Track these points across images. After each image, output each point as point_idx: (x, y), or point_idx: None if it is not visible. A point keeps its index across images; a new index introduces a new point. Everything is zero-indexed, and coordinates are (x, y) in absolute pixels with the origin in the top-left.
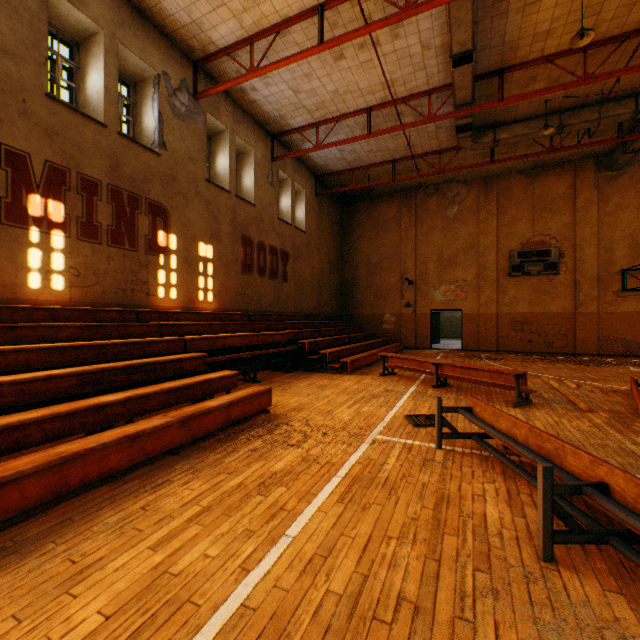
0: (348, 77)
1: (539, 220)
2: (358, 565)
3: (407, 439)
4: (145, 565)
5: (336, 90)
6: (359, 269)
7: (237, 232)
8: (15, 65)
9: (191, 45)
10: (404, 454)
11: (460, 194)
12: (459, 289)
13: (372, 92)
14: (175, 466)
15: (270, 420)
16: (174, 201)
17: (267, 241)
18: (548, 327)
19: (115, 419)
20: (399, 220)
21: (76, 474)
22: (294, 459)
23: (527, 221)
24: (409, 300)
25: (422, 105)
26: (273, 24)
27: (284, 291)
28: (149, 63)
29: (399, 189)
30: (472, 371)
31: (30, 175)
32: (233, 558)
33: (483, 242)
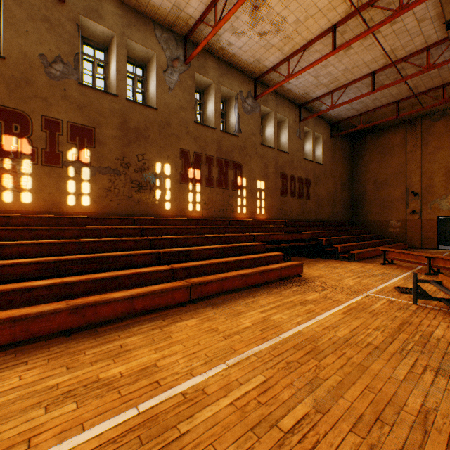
0: (354, 58)
1: None
2: (350, 332)
3: (391, 297)
4: (259, 316)
5: (345, 68)
6: (366, 186)
7: (277, 171)
8: (184, 113)
9: (253, 71)
10: (387, 303)
11: None
12: None
13: (375, 61)
14: (259, 291)
15: (302, 280)
16: (244, 160)
17: (296, 174)
18: None
19: (232, 268)
20: (404, 145)
21: (225, 285)
22: (317, 296)
23: None
24: (414, 209)
25: (421, 58)
26: (301, 46)
27: (307, 206)
28: (233, 89)
29: (404, 120)
30: None
31: (189, 160)
32: (293, 320)
33: None
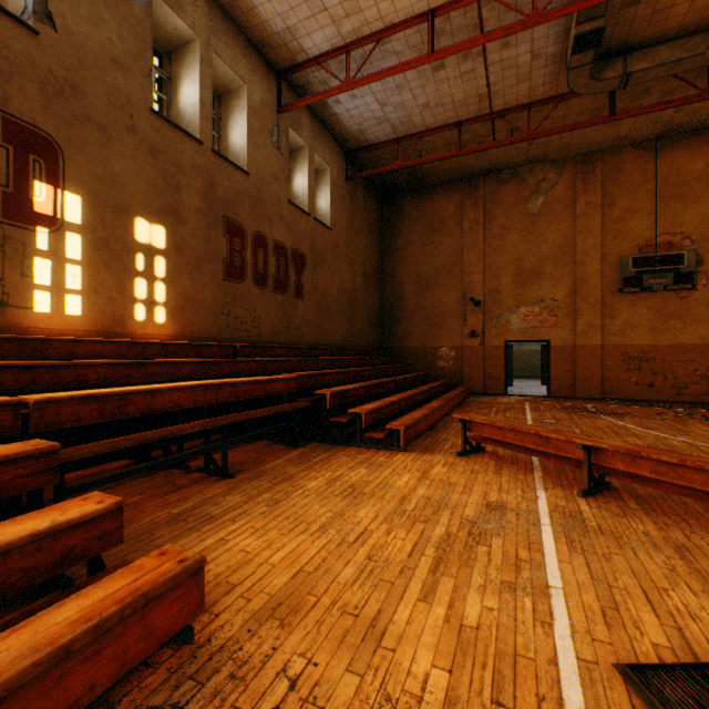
0: None
1: (665, 212)
2: None
3: None
4: None
5: None
6: (405, 286)
7: (215, 211)
8: None
9: None
10: None
11: (547, 179)
12: (546, 312)
13: None
14: None
15: None
16: (75, 131)
17: (270, 233)
18: (679, 365)
19: None
20: (460, 218)
21: None
22: None
23: (647, 214)
24: (475, 328)
25: (517, 6)
26: None
27: (298, 312)
28: None
29: (461, 175)
30: (690, 471)
31: None
32: None
33: (581, 245)
